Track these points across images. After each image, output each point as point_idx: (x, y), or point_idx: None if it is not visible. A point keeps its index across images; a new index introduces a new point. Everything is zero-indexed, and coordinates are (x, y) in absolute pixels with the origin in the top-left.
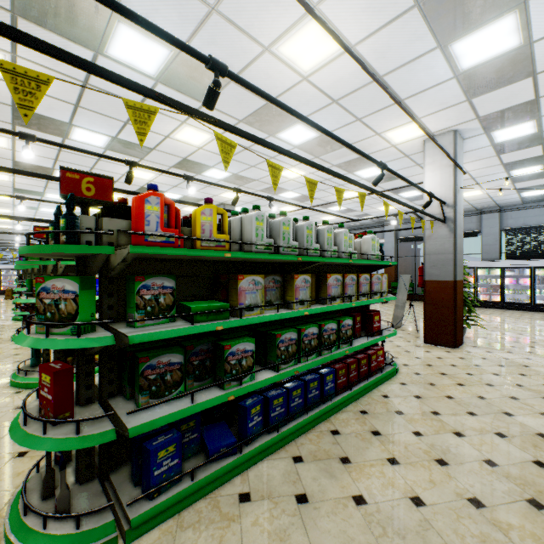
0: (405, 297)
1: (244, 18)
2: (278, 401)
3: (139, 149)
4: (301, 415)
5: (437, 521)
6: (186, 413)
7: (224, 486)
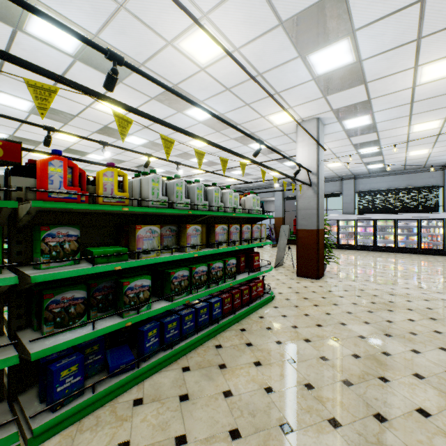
0: (286, 242)
1: (148, 16)
2: (172, 325)
3: (63, 115)
4: (192, 335)
5: (280, 402)
6: (87, 338)
7: (122, 395)
